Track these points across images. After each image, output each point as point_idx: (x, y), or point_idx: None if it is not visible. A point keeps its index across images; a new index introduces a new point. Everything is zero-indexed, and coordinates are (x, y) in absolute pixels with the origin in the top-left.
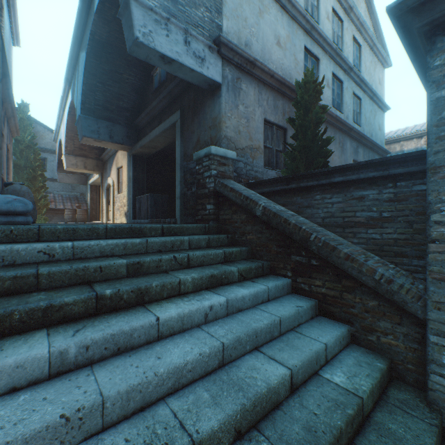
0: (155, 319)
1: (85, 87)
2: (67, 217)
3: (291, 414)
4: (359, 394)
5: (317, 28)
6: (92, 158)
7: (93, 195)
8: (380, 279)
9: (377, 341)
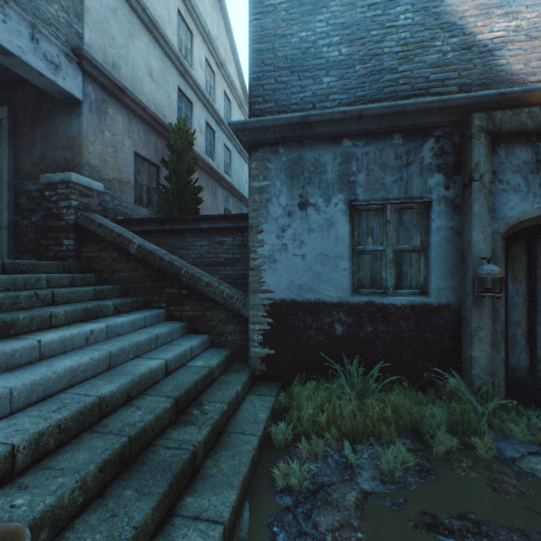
0: (37, 341)
1: None
2: None
3: (167, 383)
4: (210, 366)
5: (191, 74)
6: None
7: None
8: (227, 296)
9: (226, 340)
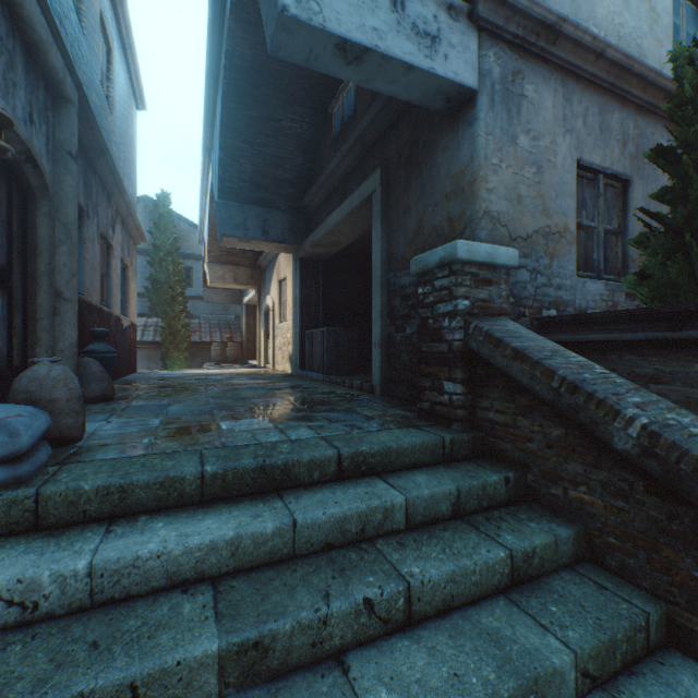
0: None
1: (223, 153)
2: (215, 354)
3: None
4: None
5: None
6: (244, 265)
7: (249, 319)
8: None
9: None
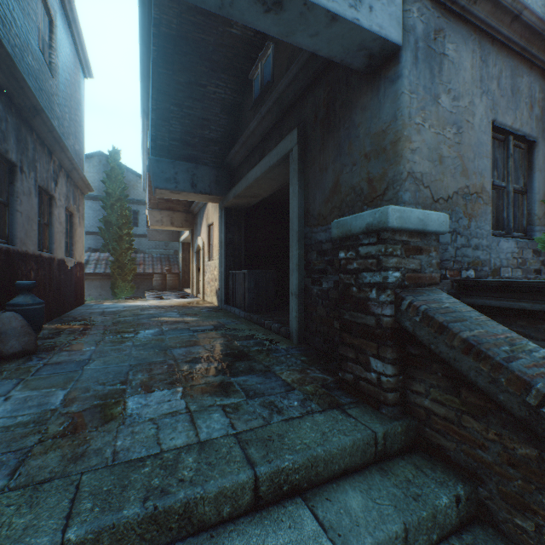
0: None
1: (154, 114)
2: (156, 283)
3: None
4: None
5: None
6: (179, 211)
7: (185, 254)
8: None
9: None
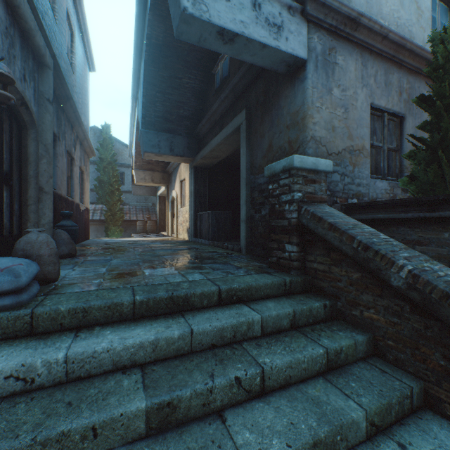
0: None
1: (144, 99)
2: (139, 228)
3: None
4: None
5: None
6: (158, 171)
7: (161, 206)
8: None
9: None
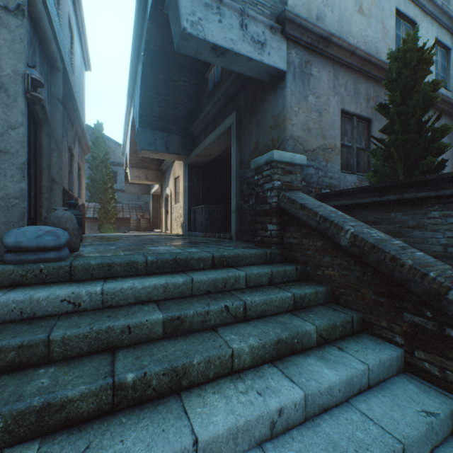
0: (191, 443)
1: (142, 100)
2: (132, 225)
3: None
4: None
5: None
6: (152, 169)
7: (154, 204)
8: None
9: None
